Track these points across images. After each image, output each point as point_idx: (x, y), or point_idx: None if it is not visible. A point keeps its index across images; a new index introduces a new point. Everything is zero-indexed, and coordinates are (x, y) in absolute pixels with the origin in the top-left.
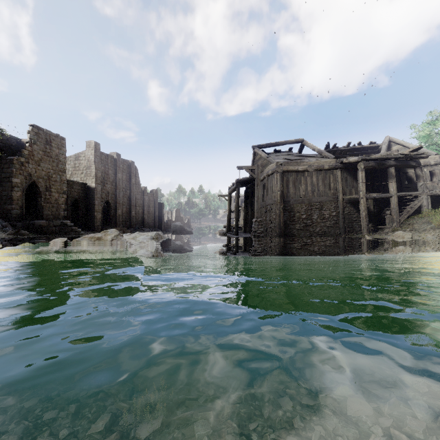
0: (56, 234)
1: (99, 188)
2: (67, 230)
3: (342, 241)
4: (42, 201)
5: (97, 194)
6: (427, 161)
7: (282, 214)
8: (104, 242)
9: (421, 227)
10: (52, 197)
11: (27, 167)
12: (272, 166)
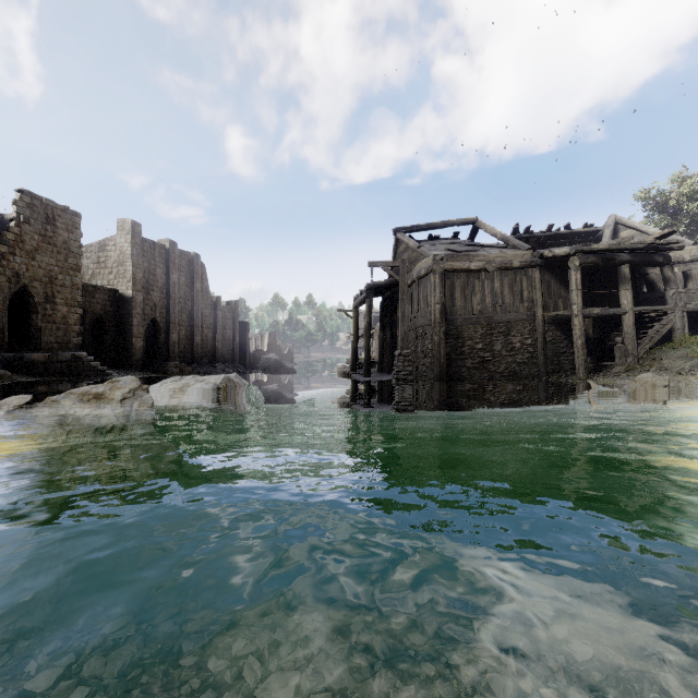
0: (62, 375)
1: (139, 298)
2: (81, 369)
3: (544, 388)
4: (40, 320)
5: (137, 307)
6: (678, 255)
7: (444, 342)
8: (107, 403)
9: (676, 365)
10: (57, 313)
11: (12, 261)
12: (427, 261)
